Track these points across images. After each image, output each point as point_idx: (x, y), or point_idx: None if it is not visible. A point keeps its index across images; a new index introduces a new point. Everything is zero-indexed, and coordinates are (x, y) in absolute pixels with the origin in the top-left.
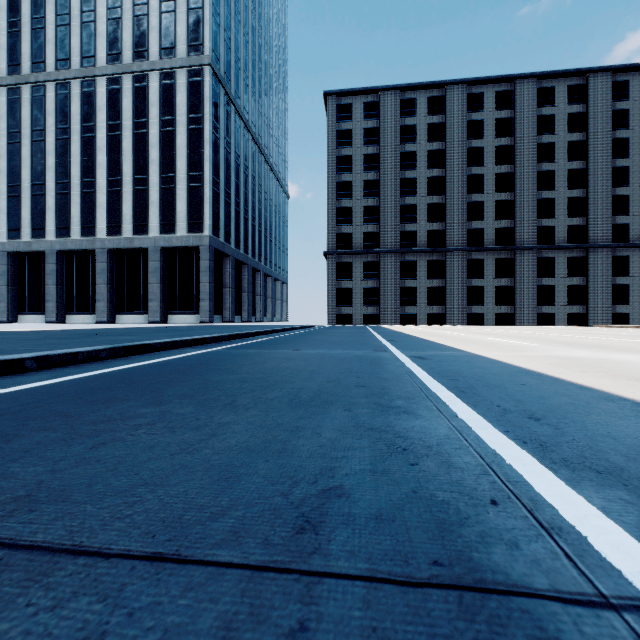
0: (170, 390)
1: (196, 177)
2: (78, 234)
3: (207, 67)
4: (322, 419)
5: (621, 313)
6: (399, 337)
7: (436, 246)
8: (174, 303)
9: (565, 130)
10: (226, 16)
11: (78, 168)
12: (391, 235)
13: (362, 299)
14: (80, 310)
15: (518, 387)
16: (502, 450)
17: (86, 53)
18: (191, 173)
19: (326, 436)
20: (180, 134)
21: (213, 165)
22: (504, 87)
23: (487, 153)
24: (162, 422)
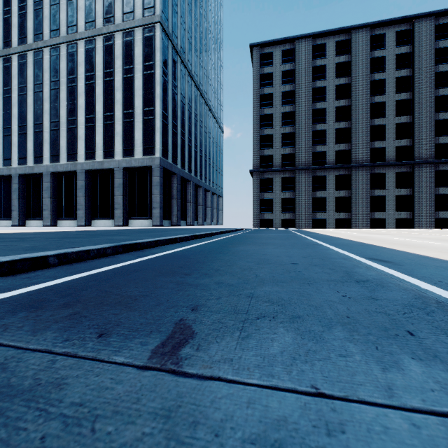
0: None
1: (149, 111)
2: (65, 159)
3: (157, 24)
4: None
5: None
6: (364, 248)
7: (343, 163)
8: (133, 211)
9: None
10: None
11: (65, 110)
12: (305, 155)
13: (281, 207)
14: (67, 216)
15: None
16: None
17: (70, 23)
18: (145, 109)
19: None
20: (137, 79)
21: (162, 102)
22: (403, 27)
23: (388, 84)
24: None
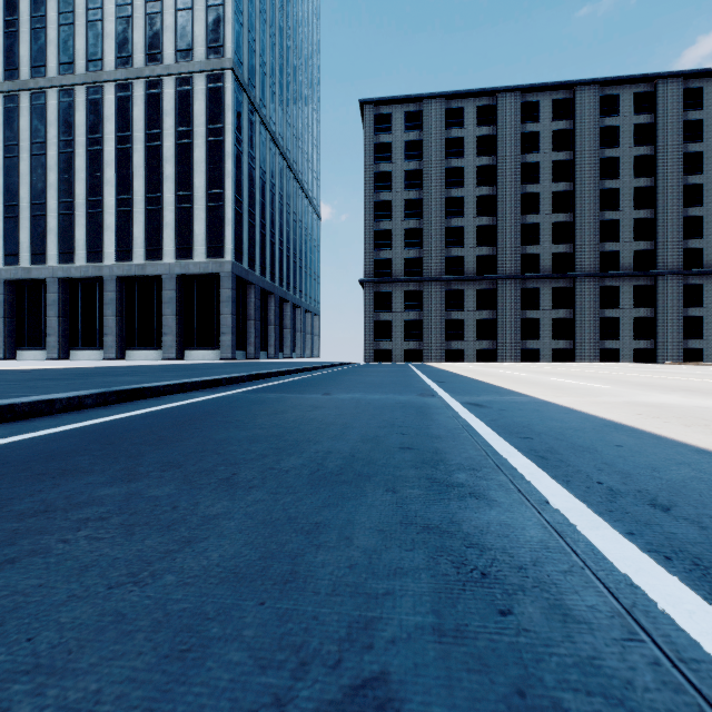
0: (154, 455)
1: (216, 195)
2: (83, 260)
3: (228, 71)
4: (354, 508)
5: (694, 348)
6: (447, 377)
7: (486, 273)
8: (191, 337)
9: (631, 143)
10: (250, 14)
11: (83, 185)
12: (435, 261)
13: (403, 333)
14: (86, 345)
15: (614, 450)
16: (640, 577)
17: (92, 56)
18: (210, 191)
19: (360, 544)
20: (198, 147)
21: (235, 182)
22: (562, 95)
23: (543, 169)
24: (121, 514)
